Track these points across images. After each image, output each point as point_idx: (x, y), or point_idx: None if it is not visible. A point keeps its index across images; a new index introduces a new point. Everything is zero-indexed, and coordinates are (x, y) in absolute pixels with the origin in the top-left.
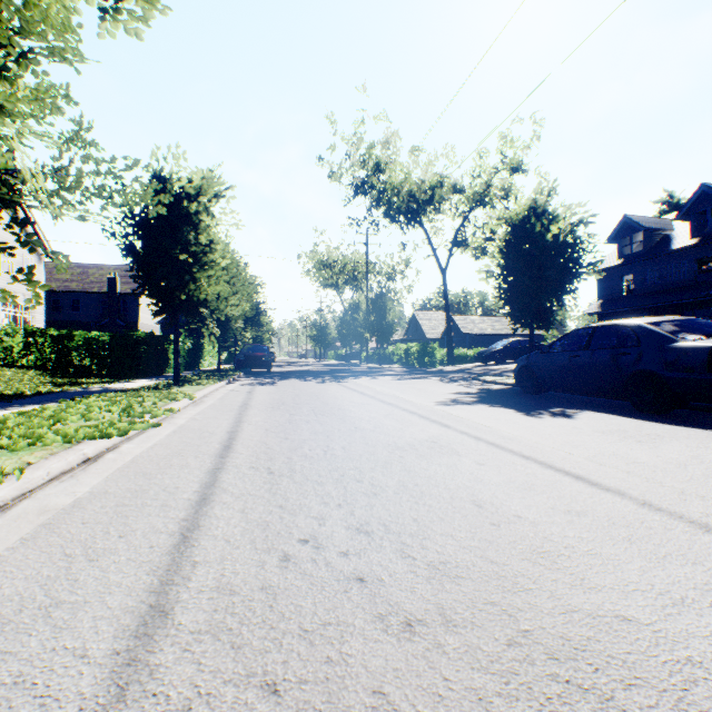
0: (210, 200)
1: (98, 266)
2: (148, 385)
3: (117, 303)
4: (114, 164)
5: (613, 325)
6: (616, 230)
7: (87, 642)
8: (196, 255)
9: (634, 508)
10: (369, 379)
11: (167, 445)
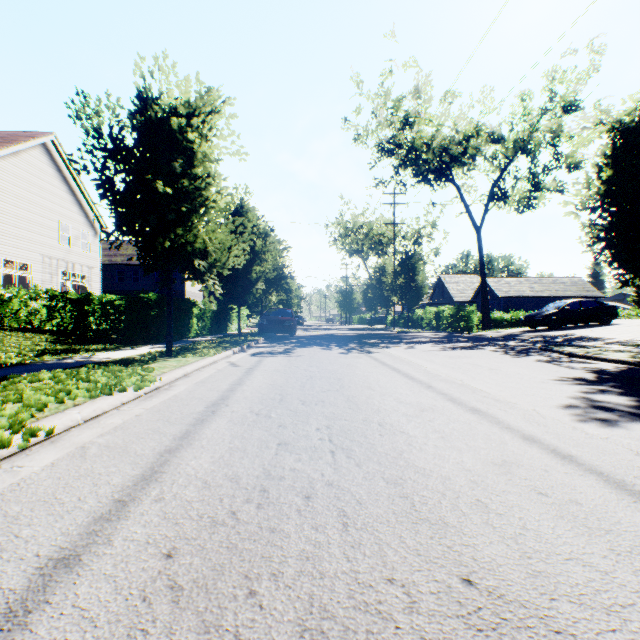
0: (204, 120)
1: None
2: (139, 355)
3: None
4: None
5: None
6: None
7: None
8: (187, 192)
9: None
10: (406, 349)
11: None
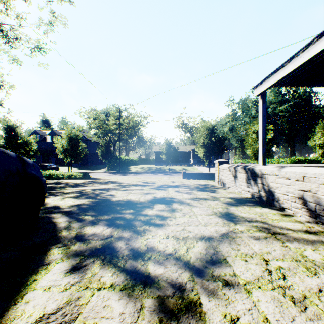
0: None
1: None
2: None
3: None
4: None
5: (45, 164)
6: (34, 133)
7: None
8: None
9: None
10: None
11: None
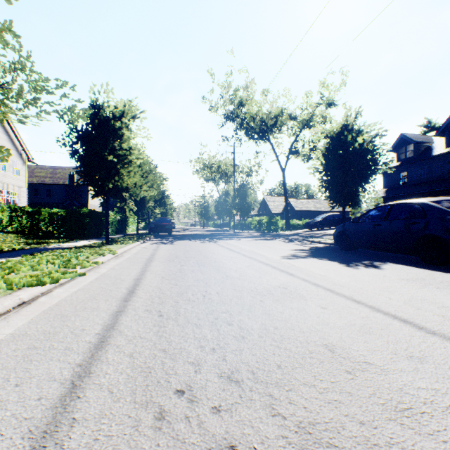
0: (129, 120)
1: (63, 167)
2: (88, 244)
3: (74, 191)
4: (47, 82)
5: (405, 203)
6: (396, 143)
7: None
8: (120, 157)
9: None
10: (236, 240)
11: (87, 290)
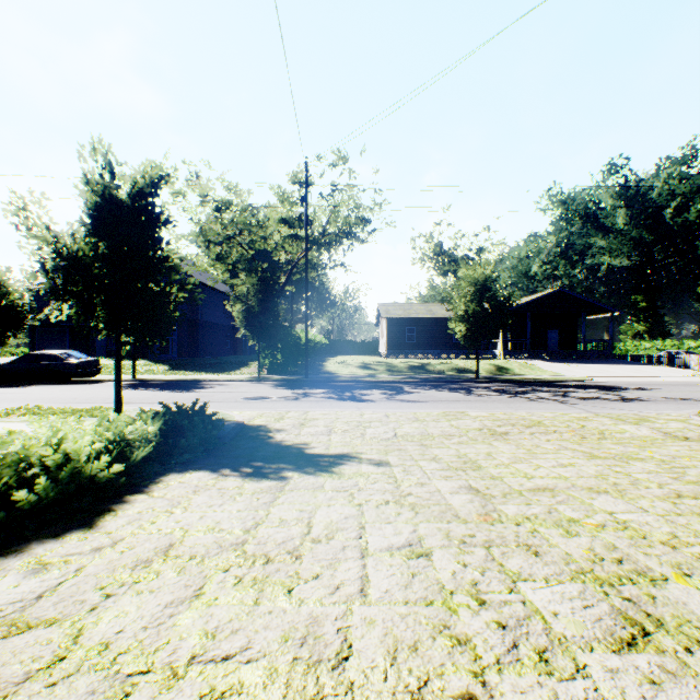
0: None
1: None
2: None
3: None
4: None
5: (47, 353)
6: None
7: None
8: None
9: (52, 393)
10: None
11: None
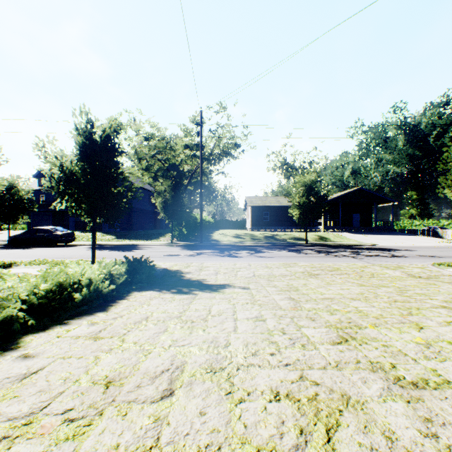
0: None
1: None
2: None
3: None
4: None
5: (43, 228)
6: (38, 173)
7: (15, 259)
8: None
9: (49, 252)
10: None
11: None
